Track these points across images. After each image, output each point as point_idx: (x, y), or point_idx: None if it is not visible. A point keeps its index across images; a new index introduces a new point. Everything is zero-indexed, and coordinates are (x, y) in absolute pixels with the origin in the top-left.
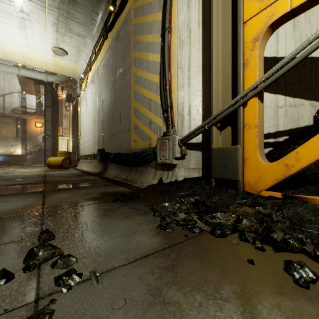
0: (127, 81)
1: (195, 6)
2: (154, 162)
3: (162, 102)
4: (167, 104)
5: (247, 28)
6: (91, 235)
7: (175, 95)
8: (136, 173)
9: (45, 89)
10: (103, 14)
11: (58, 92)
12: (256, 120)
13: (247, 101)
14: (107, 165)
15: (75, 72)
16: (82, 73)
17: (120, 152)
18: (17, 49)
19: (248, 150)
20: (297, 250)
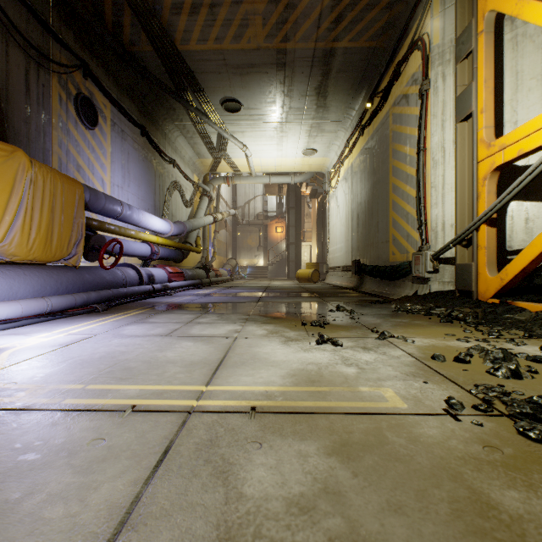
0: (385, 188)
1: (449, 126)
2: (411, 275)
3: (417, 218)
4: (420, 222)
5: (479, 168)
6: (358, 309)
7: (429, 213)
8: (394, 287)
9: (288, 189)
10: (358, 107)
11: (301, 190)
12: (484, 243)
13: (477, 228)
14: (363, 278)
15: (323, 166)
16: (332, 167)
17: (378, 265)
18: (271, 161)
19: (480, 267)
20: (461, 319)
